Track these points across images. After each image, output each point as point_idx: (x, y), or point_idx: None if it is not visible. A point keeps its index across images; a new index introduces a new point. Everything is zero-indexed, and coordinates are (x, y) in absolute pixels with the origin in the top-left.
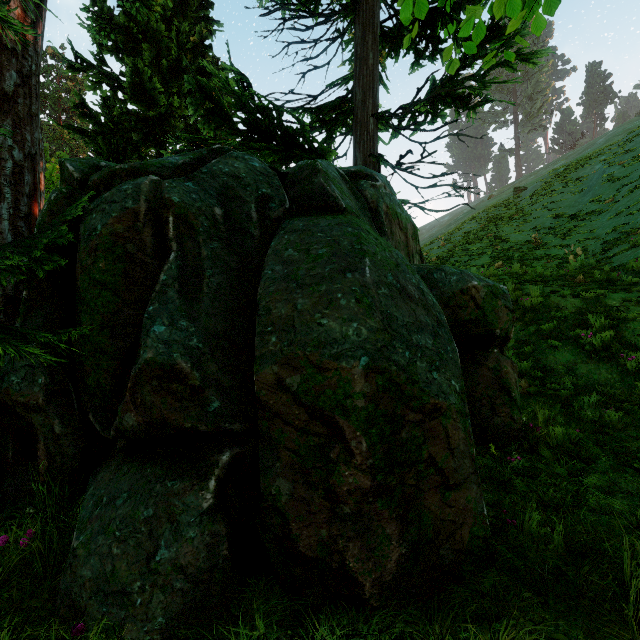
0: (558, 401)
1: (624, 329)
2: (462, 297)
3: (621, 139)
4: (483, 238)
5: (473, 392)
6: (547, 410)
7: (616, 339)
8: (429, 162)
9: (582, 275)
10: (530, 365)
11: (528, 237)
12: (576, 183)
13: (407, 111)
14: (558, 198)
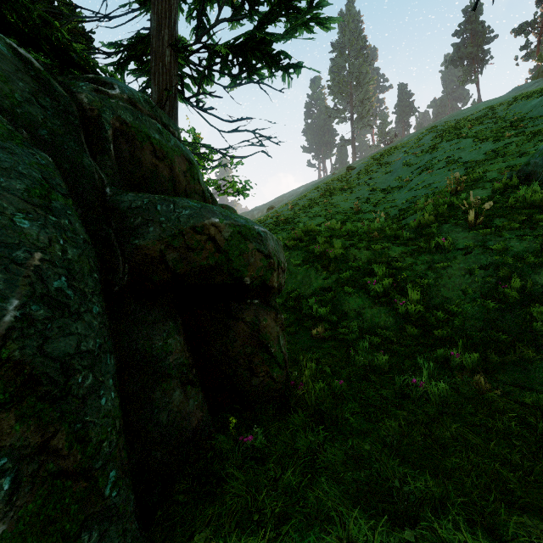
0: (345, 345)
1: (400, 277)
2: (195, 236)
3: (416, 137)
4: (320, 203)
5: (229, 351)
6: (314, 362)
7: (393, 286)
8: (208, 93)
9: (379, 233)
10: (328, 311)
11: (352, 204)
12: (387, 166)
13: (197, 42)
14: (375, 176)
